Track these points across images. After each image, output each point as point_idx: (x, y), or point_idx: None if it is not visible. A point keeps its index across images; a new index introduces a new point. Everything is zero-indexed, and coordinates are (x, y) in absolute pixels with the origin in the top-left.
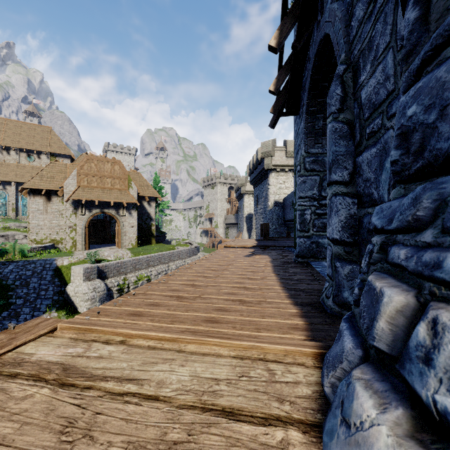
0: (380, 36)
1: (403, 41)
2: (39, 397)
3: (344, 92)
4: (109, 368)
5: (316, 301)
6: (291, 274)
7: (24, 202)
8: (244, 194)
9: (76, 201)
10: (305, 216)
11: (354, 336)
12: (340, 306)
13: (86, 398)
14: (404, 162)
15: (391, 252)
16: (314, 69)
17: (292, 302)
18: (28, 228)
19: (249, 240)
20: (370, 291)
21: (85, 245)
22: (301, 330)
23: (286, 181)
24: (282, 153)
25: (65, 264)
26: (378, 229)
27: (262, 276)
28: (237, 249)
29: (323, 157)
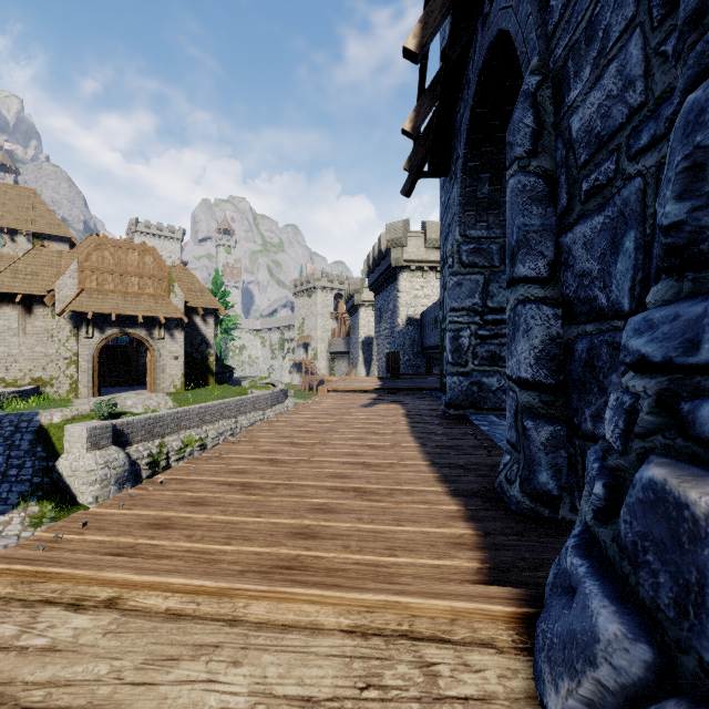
0: (612, 10)
1: (668, 6)
2: None
3: (538, 122)
4: (64, 680)
5: (488, 488)
6: (440, 437)
7: None
8: (359, 306)
9: (77, 314)
10: (461, 340)
11: (617, 602)
12: (534, 499)
13: None
14: (700, 225)
15: (707, 415)
16: (478, 96)
17: (448, 491)
18: None
19: (369, 379)
20: (661, 506)
21: (93, 388)
22: (470, 549)
23: (425, 286)
24: (419, 242)
25: (55, 422)
26: (653, 363)
27: (393, 442)
28: (349, 395)
29: (489, 244)
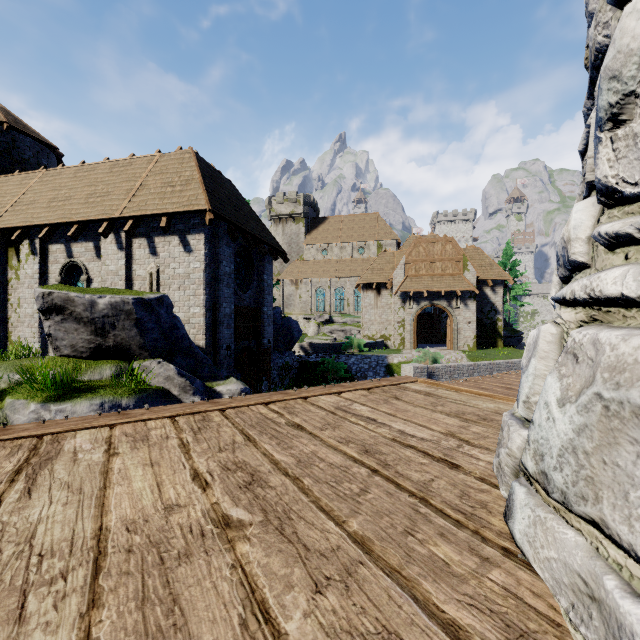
0: None
1: None
2: (419, 396)
3: None
4: (449, 396)
5: None
6: None
7: (356, 297)
8: None
9: (404, 293)
10: None
11: None
12: None
13: (439, 400)
14: None
15: None
16: None
17: None
18: (362, 323)
19: None
20: None
21: (413, 343)
22: None
23: None
24: None
25: (395, 362)
26: None
27: None
28: None
29: None
